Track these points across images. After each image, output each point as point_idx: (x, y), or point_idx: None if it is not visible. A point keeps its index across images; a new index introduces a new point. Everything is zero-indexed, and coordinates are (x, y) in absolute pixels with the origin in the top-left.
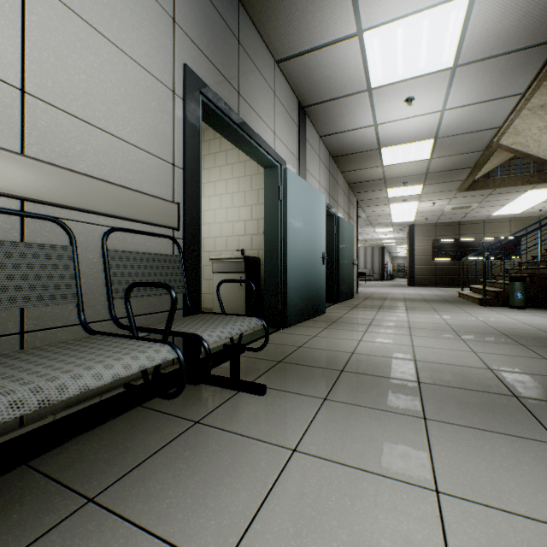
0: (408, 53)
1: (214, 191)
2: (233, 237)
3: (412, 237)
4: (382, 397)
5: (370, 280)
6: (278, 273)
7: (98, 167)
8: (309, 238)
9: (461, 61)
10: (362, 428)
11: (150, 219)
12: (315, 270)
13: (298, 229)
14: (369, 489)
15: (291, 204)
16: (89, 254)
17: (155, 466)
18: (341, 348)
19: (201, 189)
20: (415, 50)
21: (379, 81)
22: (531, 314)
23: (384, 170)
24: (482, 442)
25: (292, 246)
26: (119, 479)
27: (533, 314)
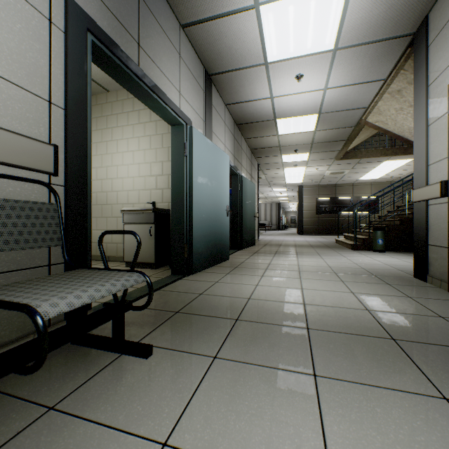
0: (298, 32)
1: (128, 147)
2: (145, 190)
3: (301, 195)
4: (273, 349)
5: (269, 230)
6: (183, 223)
7: None
8: (214, 192)
9: (341, 45)
10: (250, 397)
11: (10, 159)
12: (220, 221)
13: (204, 184)
14: None
15: (196, 160)
16: None
17: None
18: (239, 293)
19: (90, 134)
20: (304, 30)
21: (274, 56)
22: (389, 256)
23: (279, 139)
24: (373, 403)
25: (198, 199)
26: None
27: (391, 257)
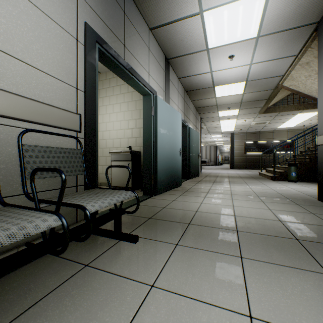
0: (231, 27)
1: (113, 110)
2: (125, 138)
3: (233, 140)
4: (214, 242)
5: (209, 165)
6: (151, 161)
7: (16, 86)
8: (171, 139)
9: (262, 34)
10: (200, 266)
11: (58, 124)
12: (175, 159)
13: (164, 134)
14: (203, 317)
15: (159, 118)
16: (8, 147)
17: (48, 304)
18: (189, 208)
19: (97, 106)
20: (235, 25)
21: (213, 44)
22: (300, 185)
23: (216, 100)
24: (279, 274)
25: (160, 144)
26: (16, 317)
27: (302, 185)
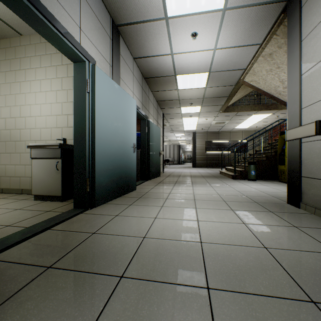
0: None
1: (40, 88)
2: (57, 128)
3: (195, 139)
4: None
5: (172, 164)
6: (86, 158)
7: None
8: (121, 130)
9: (229, 5)
10: None
11: None
12: (127, 157)
13: (108, 121)
14: None
15: (99, 98)
16: None
17: None
18: (135, 230)
19: None
20: None
21: (173, 11)
22: (260, 184)
23: (178, 93)
24: None
25: (101, 135)
26: None
27: (262, 184)
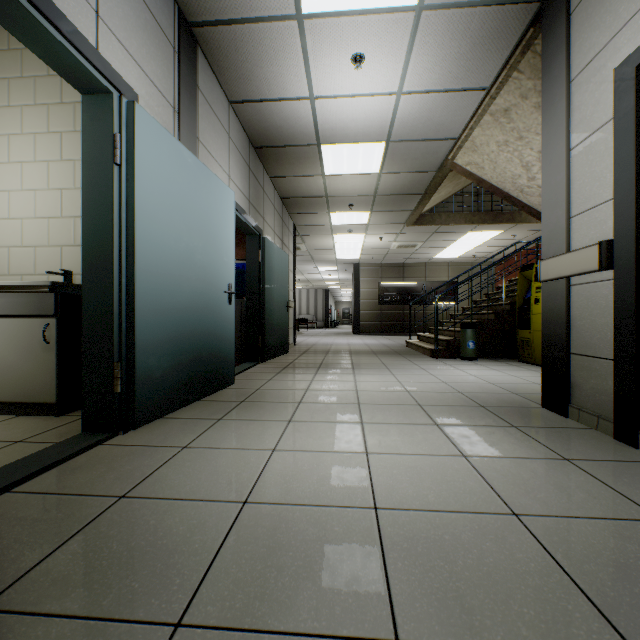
0: None
1: (9, 153)
2: (50, 247)
3: (358, 278)
4: None
5: (313, 328)
6: (112, 316)
7: None
8: (199, 255)
9: None
10: None
11: None
12: (213, 313)
13: (169, 234)
14: None
15: (146, 179)
16: None
17: None
18: (225, 485)
19: None
20: None
21: (315, 2)
22: (486, 367)
23: (326, 183)
24: None
25: (151, 264)
26: None
27: (489, 368)
